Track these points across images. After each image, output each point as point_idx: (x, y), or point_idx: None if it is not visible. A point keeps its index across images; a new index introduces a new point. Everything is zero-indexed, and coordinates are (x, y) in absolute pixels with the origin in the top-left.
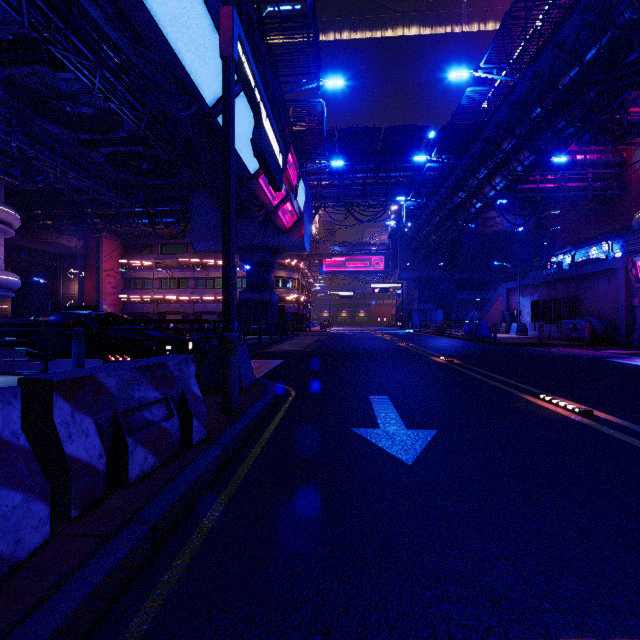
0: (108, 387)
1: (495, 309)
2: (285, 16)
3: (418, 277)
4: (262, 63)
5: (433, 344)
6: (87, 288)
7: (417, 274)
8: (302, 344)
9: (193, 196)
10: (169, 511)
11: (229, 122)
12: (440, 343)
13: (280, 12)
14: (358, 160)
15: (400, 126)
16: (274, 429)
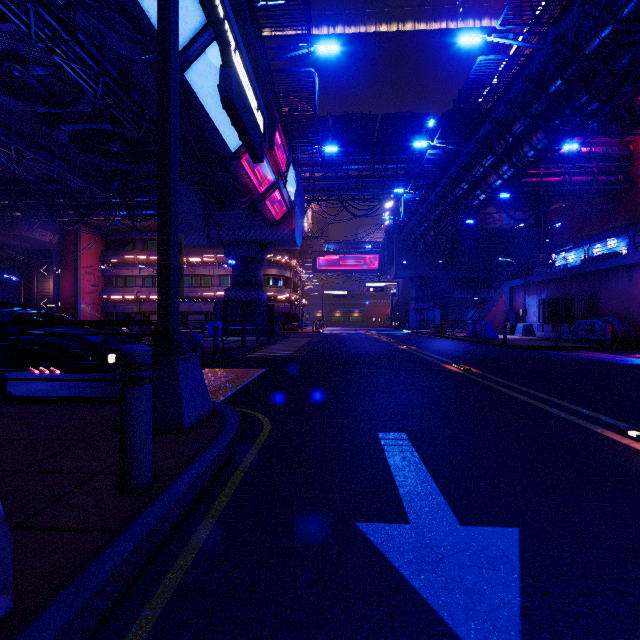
0: None
1: (497, 309)
2: None
3: (415, 275)
4: (242, 17)
5: (437, 347)
6: (63, 286)
7: (414, 272)
8: (291, 347)
9: None
10: None
11: (168, 23)
12: (444, 346)
13: None
14: (353, 151)
15: (398, 113)
16: (211, 529)
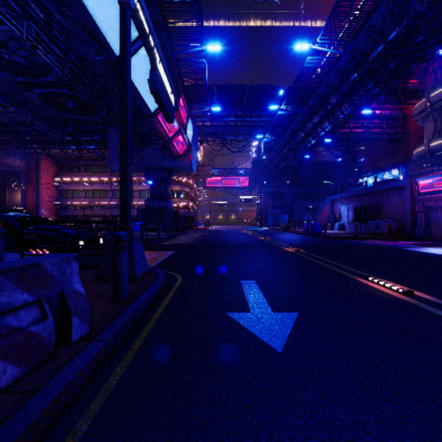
0: None
1: (323, 213)
2: None
3: (271, 191)
4: (159, 28)
5: (283, 238)
6: (28, 197)
7: (271, 189)
8: (190, 238)
9: (110, 129)
10: None
11: (126, 57)
12: (288, 237)
13: None
14: (230, 108)
15: (260, 85)
16: (159, 316)
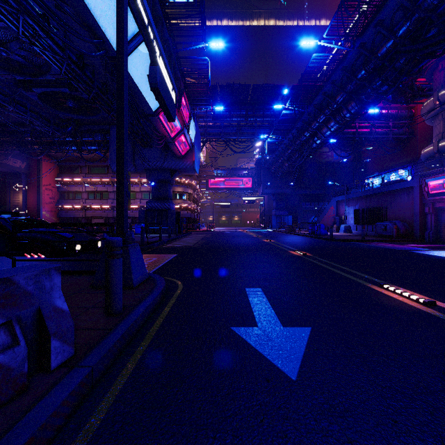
0: None
1: (329, 215)
2: None
3: (275, 192)
4: (160, 24)
5: (288, 240)
6: (29, 198)
7: (275, 190)
8: (192, 241)
9: (111, 130)
10: None
11: (122, 48)
12: (293, 239)
13: None
14: (234, 108)
15: (263, 84)
16: (156, 331)
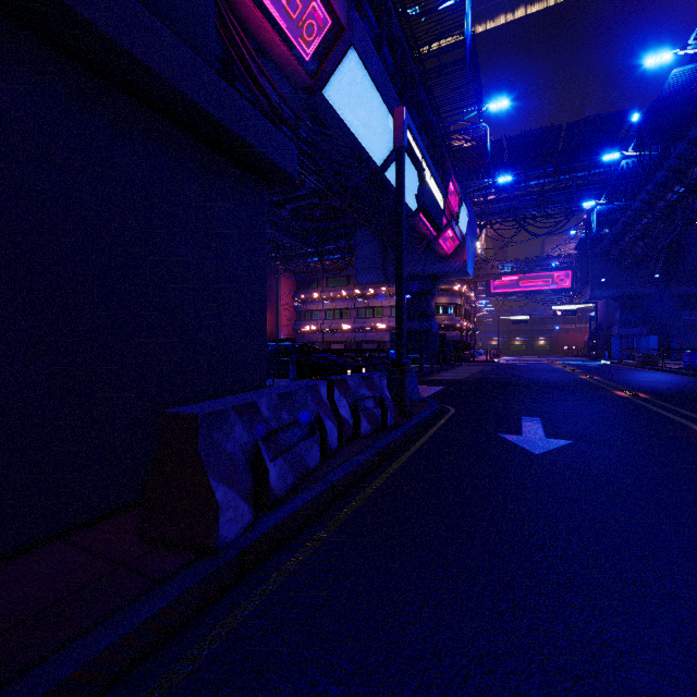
0: (350, 386)
1: None
2: (446, 64)
3: (619, 295)
4: (423, 109)
5: (627, 378)
6: (269, 321)
7: (617, 291)
8: (464, 374)
9: (356, 232)
10: (384, 448)
11: (401, 197)
12: (639, 377)
13: (441, 62)
14: (532, 165)
15: (587, 117)
16: (437, 429)
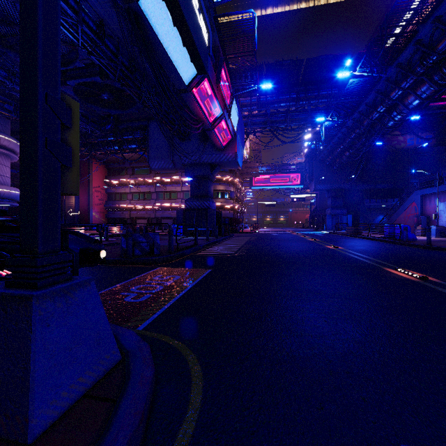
0: None
1: (407, 213)
2: None
3: (331, 188)
4: None
5: (362, 247)
6: (81, 200)
7: (330, 186)
8: (234, 245)
9: (149, 125)
10: None
11: None
12: (368, 246)
13: None
14: (282, 92)
15: (320, 56)
16: None
